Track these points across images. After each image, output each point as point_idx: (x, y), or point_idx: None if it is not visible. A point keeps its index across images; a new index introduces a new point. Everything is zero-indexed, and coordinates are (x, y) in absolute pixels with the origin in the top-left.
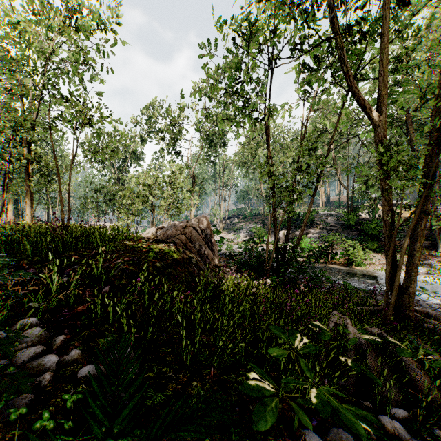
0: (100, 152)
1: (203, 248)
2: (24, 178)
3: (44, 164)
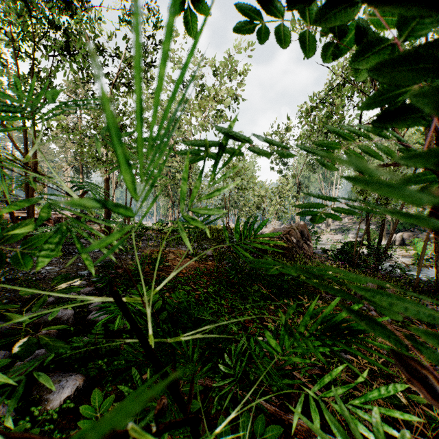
0: (243, 189)
1: (301, 243)
2: (189, 196)
3: (200, 188)
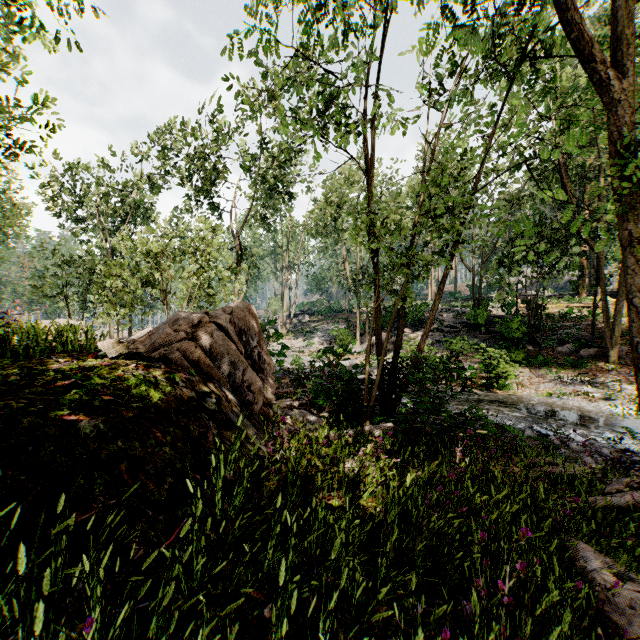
0: None
1: (240, 369)
2: None
3: None
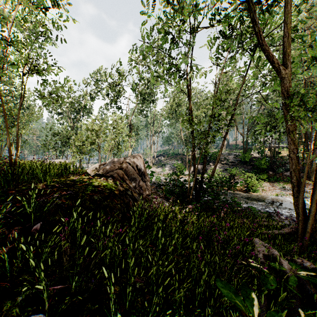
0: (46, 97)
1: (138, 180)
2: None
3: (7, 112)
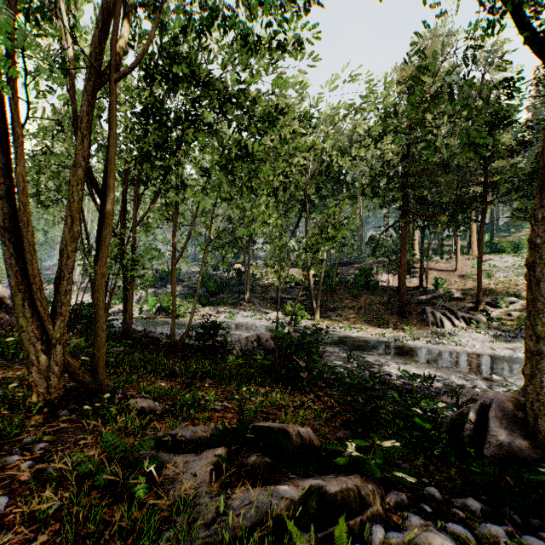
0: None
1: None
2: None
3: None
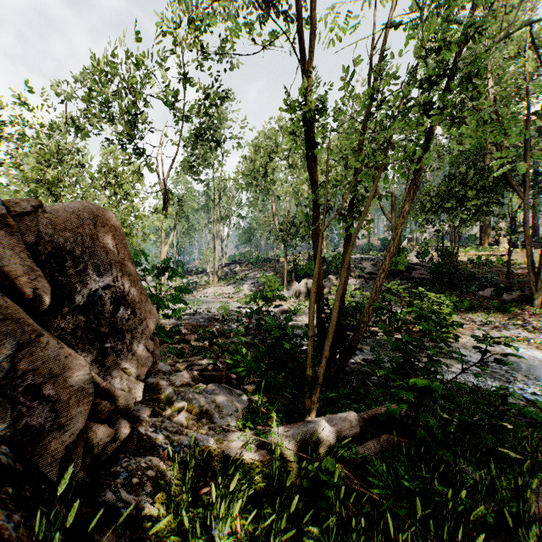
0: None
1: (6, 343)
2: None
3: None
